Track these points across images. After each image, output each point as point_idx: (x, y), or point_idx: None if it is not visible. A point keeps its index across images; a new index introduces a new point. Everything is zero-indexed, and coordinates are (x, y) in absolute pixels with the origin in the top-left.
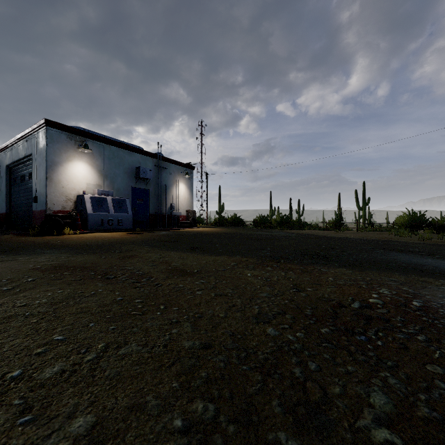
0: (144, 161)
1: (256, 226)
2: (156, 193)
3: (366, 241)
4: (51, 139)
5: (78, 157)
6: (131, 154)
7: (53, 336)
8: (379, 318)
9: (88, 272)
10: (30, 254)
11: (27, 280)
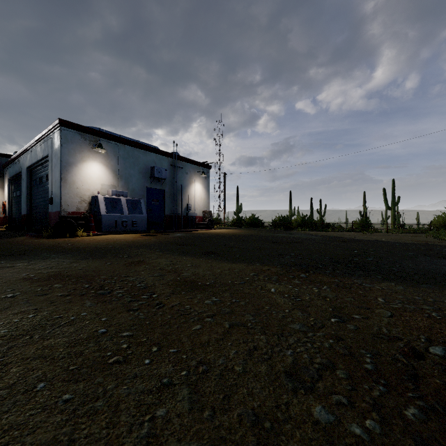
0: (159, 161)
1: (276, 227)
2: (171, 193)
3: (403, 245)
4: (66, 139)
5: (92, 157)
6: (146, 153)
7: None
8: None
9: (83, 284)
10: (32, 259)
11: (6, 296)
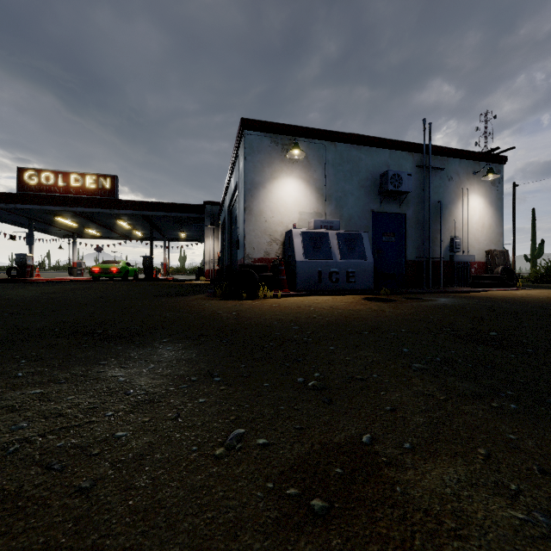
0: (395, 162)
1: None
2: (418, 220)
3: None
4: (250, 148)
5: (286, 171)
6: (371, 151)
7: None
8: None
9: None
10: (105, 363)
11: None
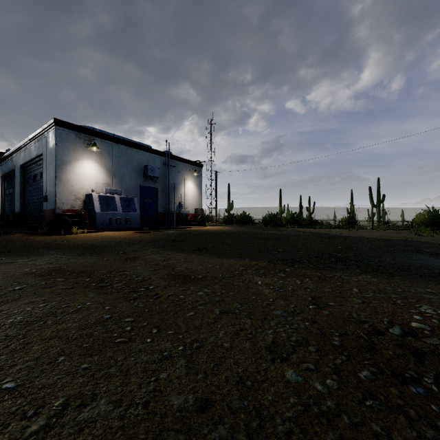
0: (152, 159)
1: (266, 224)
2: (164, 191)
3: (384, 241)
4: (60, 138)
5: (86, 156)
6: (139, 152)
7: (4, 382)
8: (433, 355)
9: (84, 278)
10: (31, 256)
11: (14, 288)
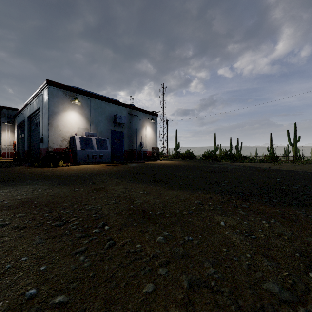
0: (120, 110)
1: (205, 159)
2: (129, 134)
3: None
4: (52, 95)
5: (71, 108)
6: (110, 105)
7: None
8: None
9: (44, 213)
10: (17, 186)
11: None
